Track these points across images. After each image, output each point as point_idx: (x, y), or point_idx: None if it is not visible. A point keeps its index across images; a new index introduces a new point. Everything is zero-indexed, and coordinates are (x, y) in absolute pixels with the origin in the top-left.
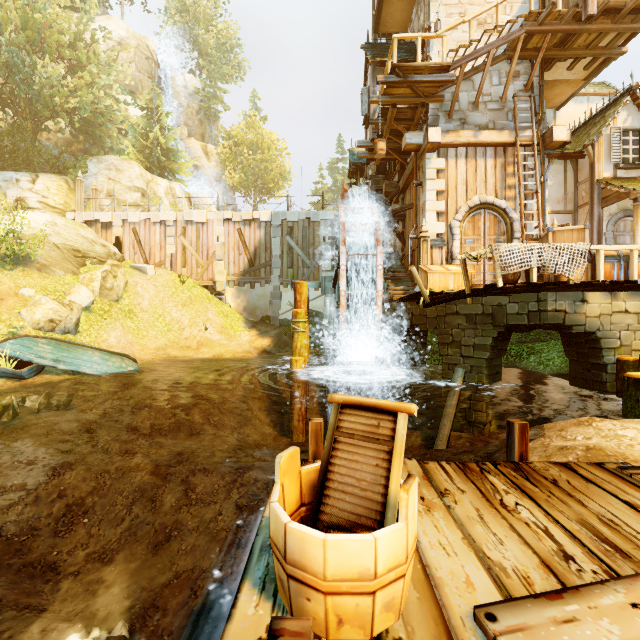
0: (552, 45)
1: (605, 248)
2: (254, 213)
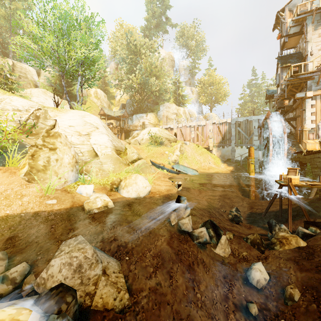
0: None
1: None
2: (224, 120)
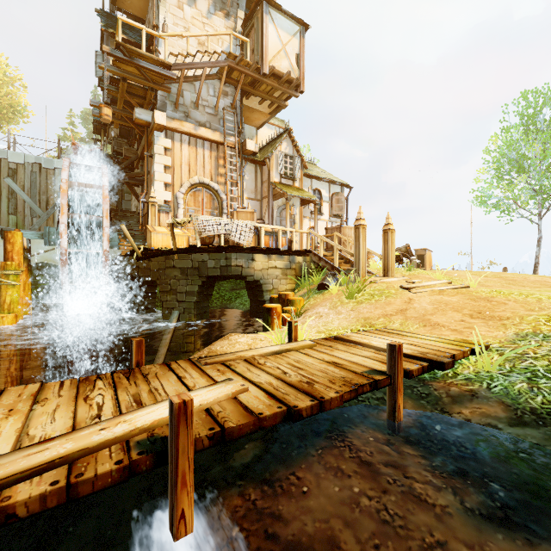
0: (247, 83)
1: (265, 226)
2: None
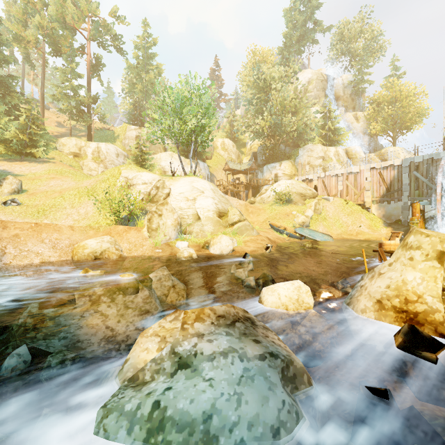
0: None
1: None
2: (389, 162)
